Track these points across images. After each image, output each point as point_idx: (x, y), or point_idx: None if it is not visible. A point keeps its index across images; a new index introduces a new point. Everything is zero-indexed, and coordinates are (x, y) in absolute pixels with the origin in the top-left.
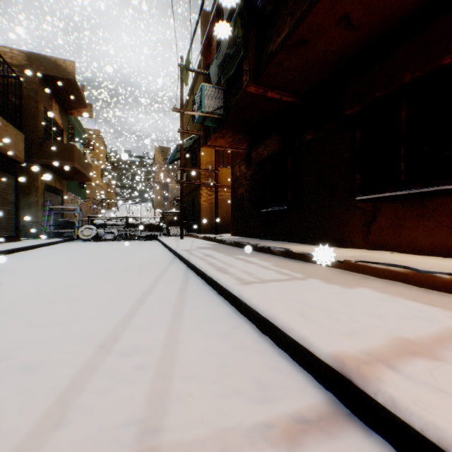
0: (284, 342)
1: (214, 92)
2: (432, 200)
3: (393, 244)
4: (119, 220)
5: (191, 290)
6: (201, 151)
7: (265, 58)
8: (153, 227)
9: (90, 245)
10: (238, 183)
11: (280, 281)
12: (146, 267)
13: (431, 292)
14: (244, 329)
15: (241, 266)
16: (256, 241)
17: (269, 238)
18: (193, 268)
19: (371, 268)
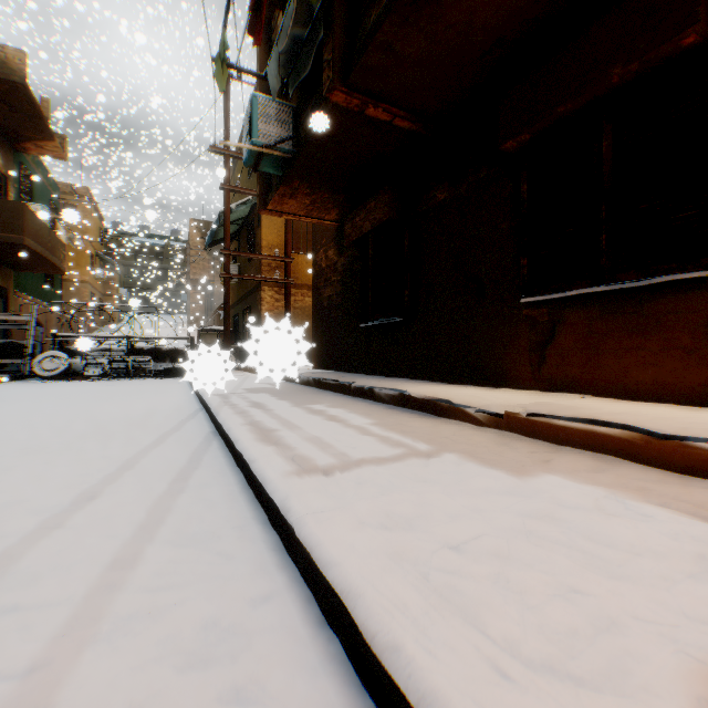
0: (377, 678)
1: (275, 111)
2: (656, 301)
3: (586, 381)
4: (123, 344)
5: (196, 485)
6: (263, 225)
7: (362, 40)
8: (180, 354)
9: (50, 387)
10: (323, 279)
11: (384, 462)
12: (129, 431)
13: (686, 481)
14: (281, 610)
15: (312, 427)
16: (352, 377)
17: (374, 372)
18: (221, 431)
19: (558, 429)
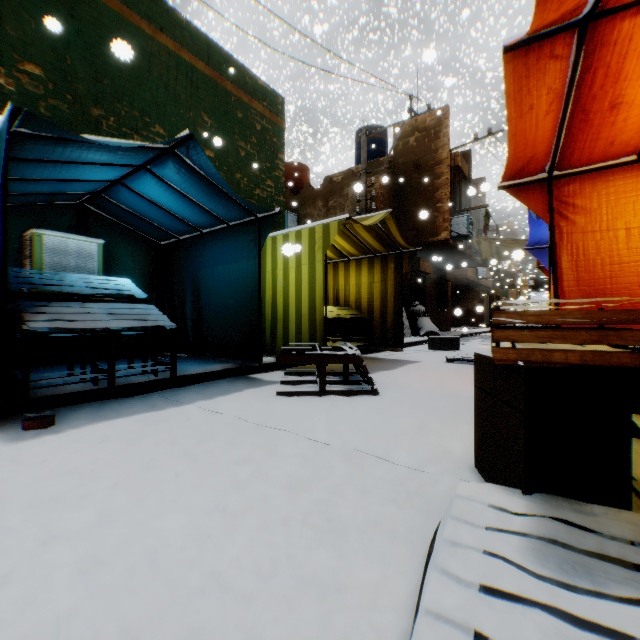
0: None
1: None
2: None
3: None
4: None
5: None
6: None
7: None
8: None
9: None
10: None
11: None
12: None
13: None
14: None
15: None
16: None
17: None
18: None
19: None
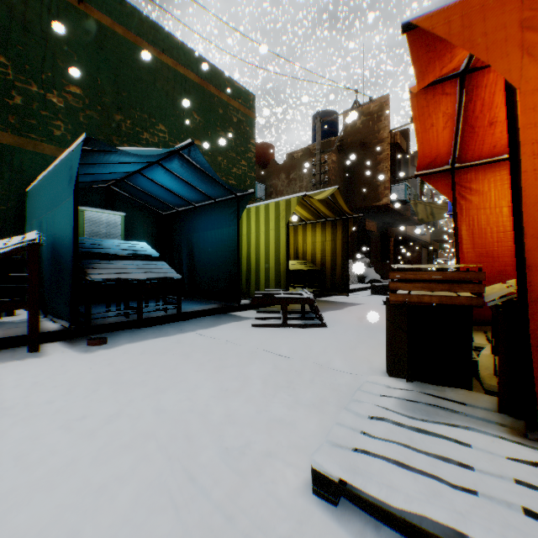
0: None
1: None
2: None
3: None
4: None
5: None
6: None
7: None
8: None
9: None
10: None
11: None
12: None
13: None
14: None
15: None
16: None
17: None
18: None
19: None
